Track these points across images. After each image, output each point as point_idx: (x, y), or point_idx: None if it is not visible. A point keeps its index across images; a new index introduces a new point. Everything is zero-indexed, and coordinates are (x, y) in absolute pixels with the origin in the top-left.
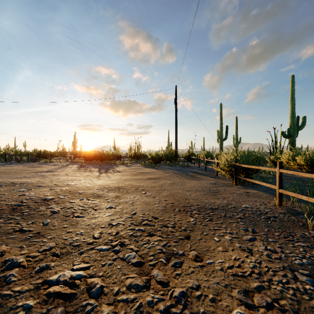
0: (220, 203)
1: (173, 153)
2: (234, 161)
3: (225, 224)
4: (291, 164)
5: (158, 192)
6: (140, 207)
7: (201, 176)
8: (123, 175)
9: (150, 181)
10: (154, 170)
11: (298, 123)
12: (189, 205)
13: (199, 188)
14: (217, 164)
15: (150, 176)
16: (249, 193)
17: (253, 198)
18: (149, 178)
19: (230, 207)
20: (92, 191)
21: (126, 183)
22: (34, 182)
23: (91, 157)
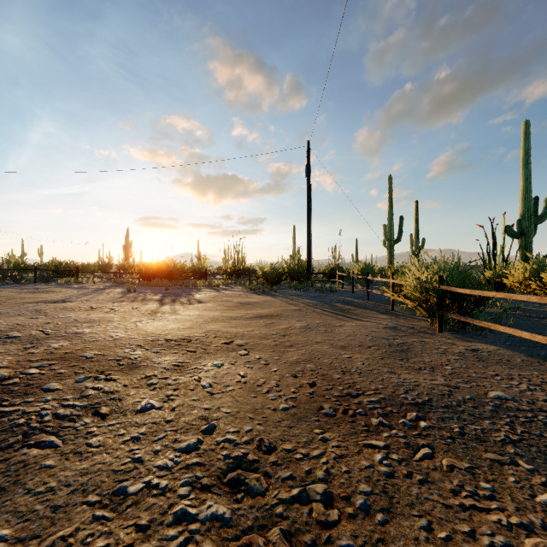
0: (432, 387)
1: (303, 267)
2: (437, 280)
3: (485, 477)
4: (533, 287)
5: (276, 350)
6: (229, 401)
7: (362, 311)
8: (206, 309)
9: (260, 323)
10: (269, 299)
11: (537, 210)
12: (354, 394)
13: (367, 340)
14: (393, 286)
15: (260, 311)
16: (479, 351)
17: (499, 367)
18: (257, 315)
19: (462, 398)
20: (122, 352)
21: (208, 328)
22: (3, 328)
23: (151, 274)
